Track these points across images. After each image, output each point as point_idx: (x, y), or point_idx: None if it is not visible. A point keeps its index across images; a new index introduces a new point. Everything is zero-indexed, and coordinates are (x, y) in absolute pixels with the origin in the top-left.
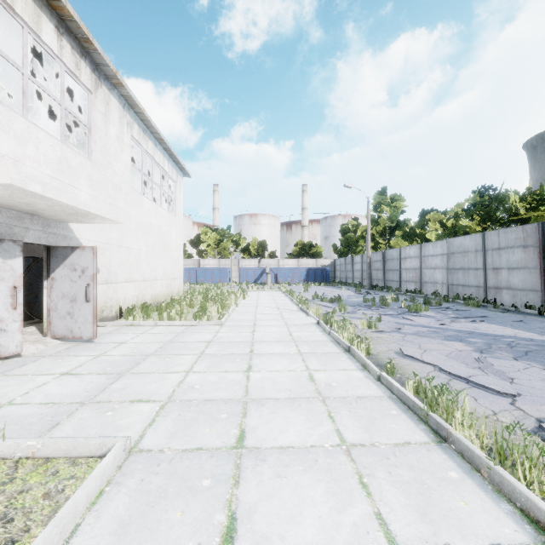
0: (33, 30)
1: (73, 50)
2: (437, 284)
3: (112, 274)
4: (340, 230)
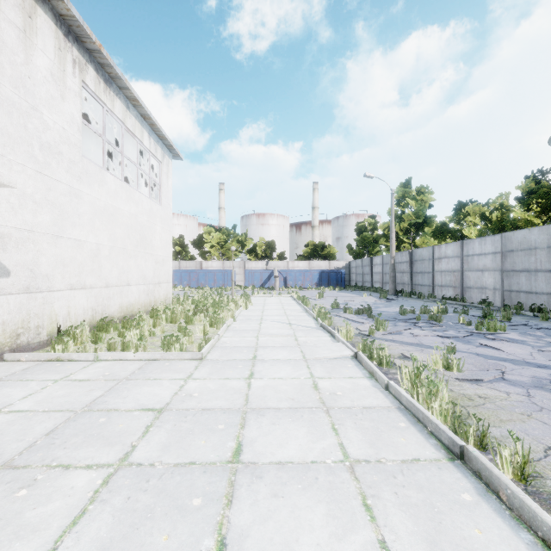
0: None
1: None
2: (486, 290)
3: (41, 278)
4: (355, 229)
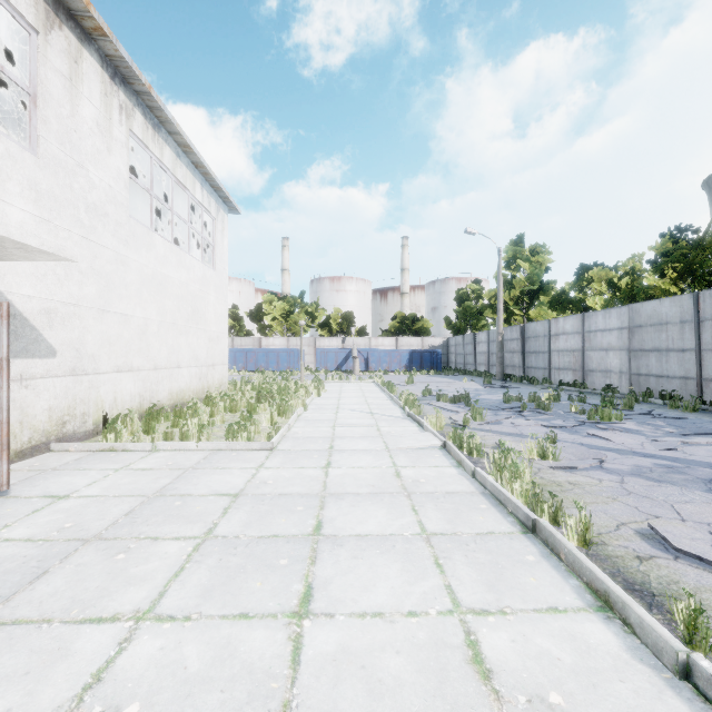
0: None
1: None
2: (611, 374)
3: (87, 359)
4: (455, 297)
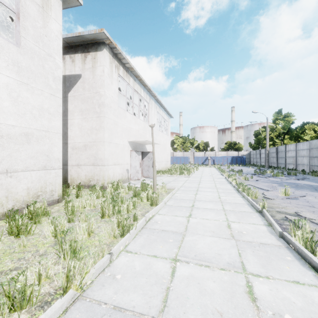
0: (140, 94)
1: (146, 93)
2: (304, 165)
3: None
4: (253, 134)
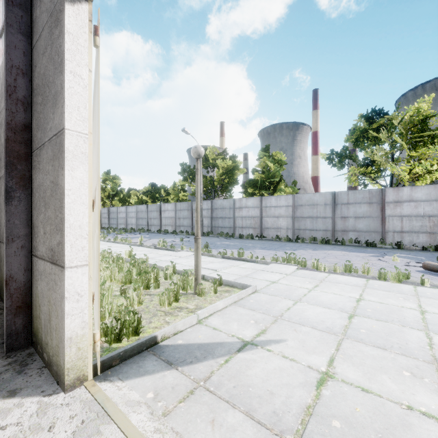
0: None
1: None
2: (133, 225)
3: None
4: None
